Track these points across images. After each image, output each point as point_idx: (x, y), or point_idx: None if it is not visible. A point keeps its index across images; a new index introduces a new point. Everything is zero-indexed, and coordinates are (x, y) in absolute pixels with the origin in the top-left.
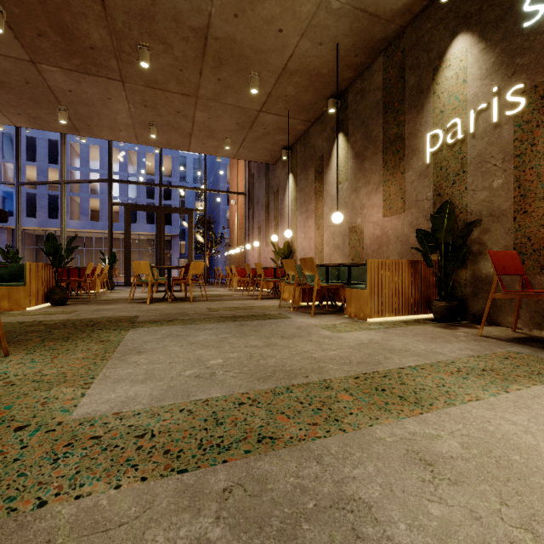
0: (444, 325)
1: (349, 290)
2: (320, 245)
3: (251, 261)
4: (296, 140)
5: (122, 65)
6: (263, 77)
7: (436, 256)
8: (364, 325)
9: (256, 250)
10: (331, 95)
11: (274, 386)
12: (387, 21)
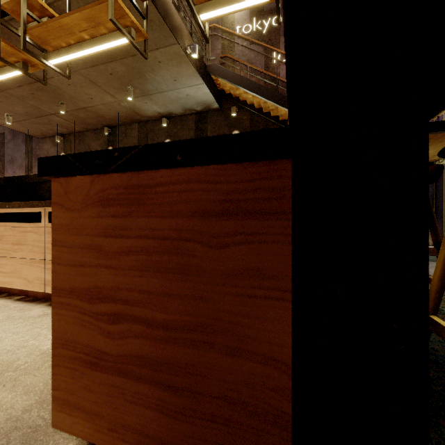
0: None
1: None
2: None
3: None
4: (70, 133)
5: None
6: (68, 105)
7: None
8: None
9: None
10: (106, 125)
11: None
12: (142, 116)
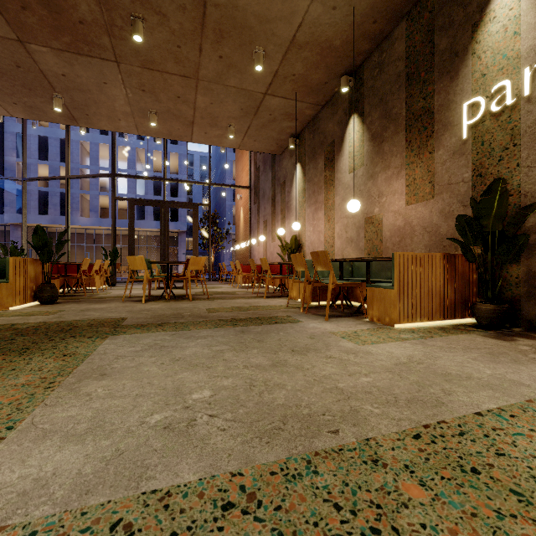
0: (495, 333)
1: (371, 289)
2: (331, 238)
3: (256, 256)
4: (304, 127)
5: (115, 42)
6: (268, 53)
7: (476, 248)
8: (393, 334)
9: (261, 245)
10: (343, 73)
11: (286, 455)
12: None
